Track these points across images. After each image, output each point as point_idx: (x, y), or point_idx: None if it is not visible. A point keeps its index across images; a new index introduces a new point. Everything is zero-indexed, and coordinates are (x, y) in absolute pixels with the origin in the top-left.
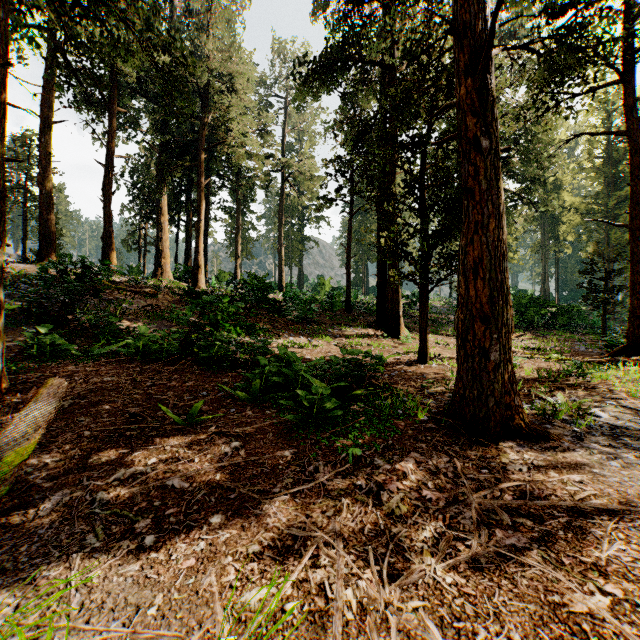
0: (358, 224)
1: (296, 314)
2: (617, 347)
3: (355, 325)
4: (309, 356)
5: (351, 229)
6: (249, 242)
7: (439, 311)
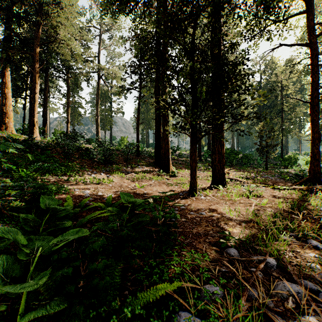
0: (143, 109)
1: (99, 157)
2: (304, 178)
3: (141, 164)
4: (102, 192)
5: (139, 107)
6: (79, 115)
7: (186, 156)
